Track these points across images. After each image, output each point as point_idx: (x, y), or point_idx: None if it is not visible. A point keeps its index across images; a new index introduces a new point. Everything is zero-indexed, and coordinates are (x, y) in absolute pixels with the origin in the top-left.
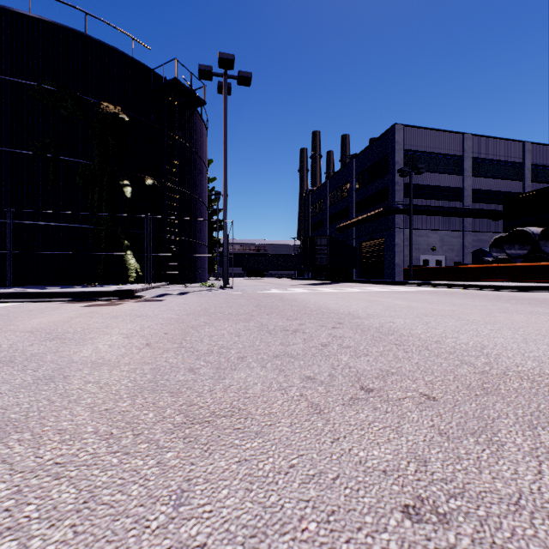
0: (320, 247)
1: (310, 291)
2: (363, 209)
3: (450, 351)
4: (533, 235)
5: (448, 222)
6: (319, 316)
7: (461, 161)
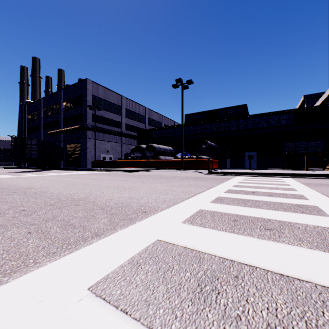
0: (30, 146)
1: (16, 176)
2: (68, 124)
3: (59, 196)
4: (143, 148)
5: (115, 138)
6: (3, 190)
7: (121, 109)
